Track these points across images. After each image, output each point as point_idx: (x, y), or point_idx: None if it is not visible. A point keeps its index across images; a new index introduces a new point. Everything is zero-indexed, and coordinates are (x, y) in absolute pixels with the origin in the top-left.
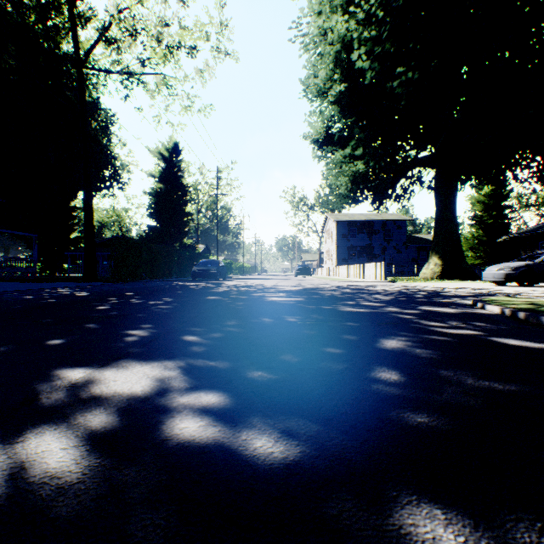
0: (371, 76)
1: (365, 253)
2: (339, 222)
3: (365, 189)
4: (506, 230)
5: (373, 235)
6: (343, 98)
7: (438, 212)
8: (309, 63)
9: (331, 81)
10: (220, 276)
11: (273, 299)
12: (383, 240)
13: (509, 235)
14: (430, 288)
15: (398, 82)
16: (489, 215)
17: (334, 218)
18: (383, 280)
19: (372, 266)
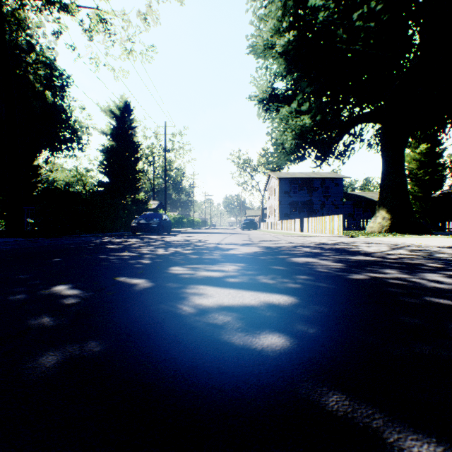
0: (323, 16)
1: (306, 208)
2: (282, 179)
3: (311, 143)
4: (440, 186)
5: (313, 192)
6: (291, 49)
7: (385, 165)
8: (256, 18)
9: (278, 32)
10: (163, 230)
11: (207, 302)
12: (322, 197)
13: (446, 191)
14: (451, 250)
15: (358, 13)
16: (424, 172)
17: (277, 175)
18: (340, 234)
19: (324, 219)
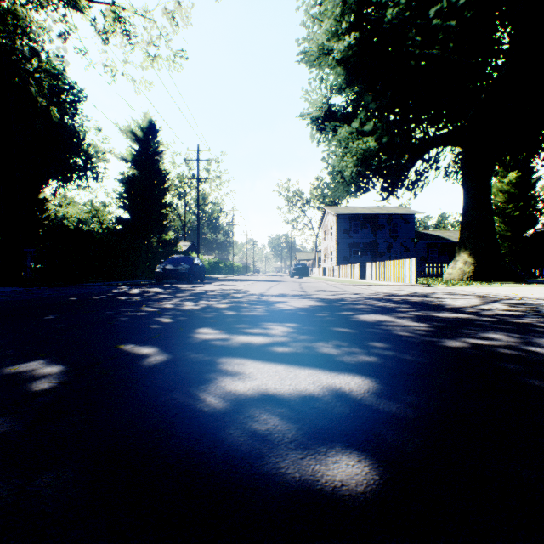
0: (392, 14)
1: (369, 251)
2: (340, 215)
3: (376, 171)
4: (534, 224)
5: (378, 231)
6: (352, 56)
7: (467, 198)
8: (309, 18)
9: (336, 34)
10: (195, 278)
11: (243, 388)
12: (389, 237)
13: (541, 229)
14: None
15: (436, 9)
16: (513, 206)
17: (334, 211)
18: (413, 282)
19: (393, 264)
